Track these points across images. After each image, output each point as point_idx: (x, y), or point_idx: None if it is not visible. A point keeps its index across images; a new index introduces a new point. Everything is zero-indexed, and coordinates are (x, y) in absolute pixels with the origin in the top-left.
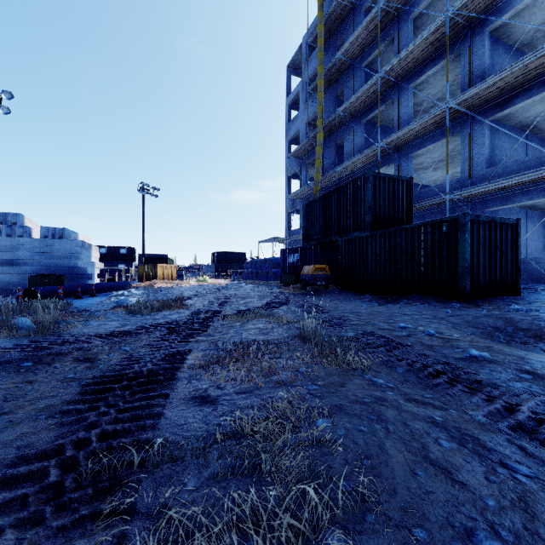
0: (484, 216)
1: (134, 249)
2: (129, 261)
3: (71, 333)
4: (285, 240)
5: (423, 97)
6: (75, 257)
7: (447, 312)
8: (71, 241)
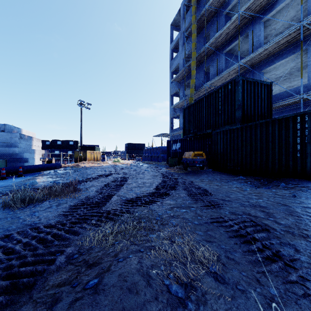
0: None
1: (78, 141)
2: (75, 148)
3: None
4: (169, 135)
5: (269, 31)
6: (14, 146)
7: None
8: (11, 133)
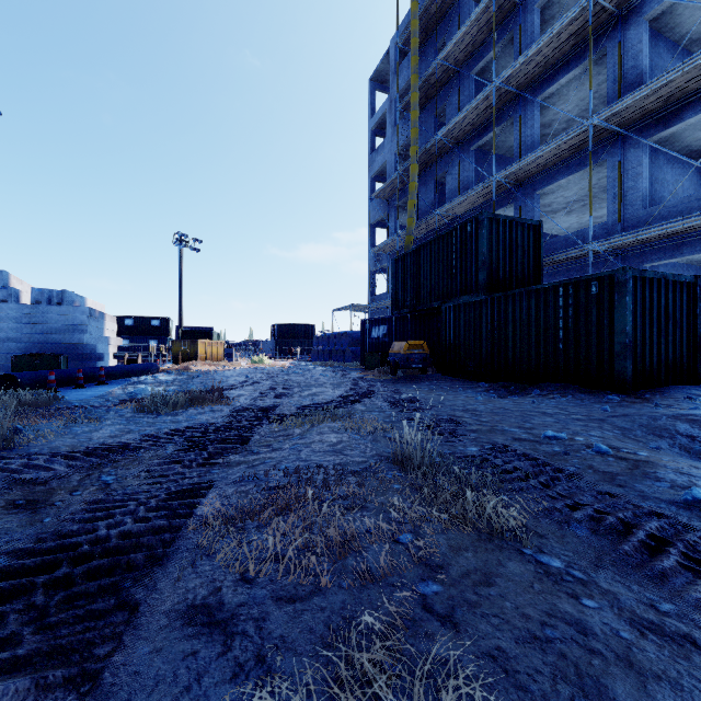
0: (650, 272)
1: (170, 320)
2: (163, 335)
3: (30, 449)
4: (367, 308)
5: (553, 115)
6: (80, 330)
7: (605, 410)
8: (75, 308)
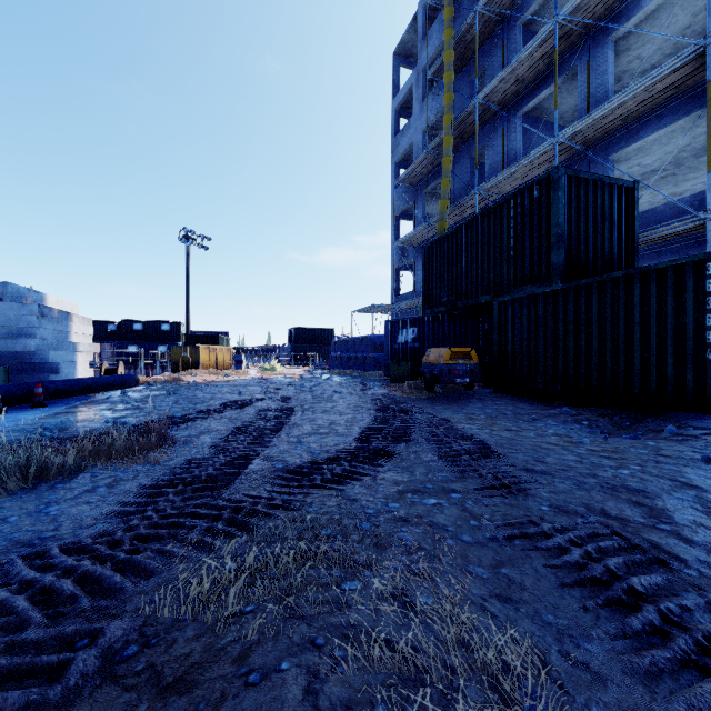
0: None
1: (182, 324)
2: (174, 340)
3: None
4: (391, 309)
5: (626, 64)
6: (26, 334)
7: None
8: (20, 305)
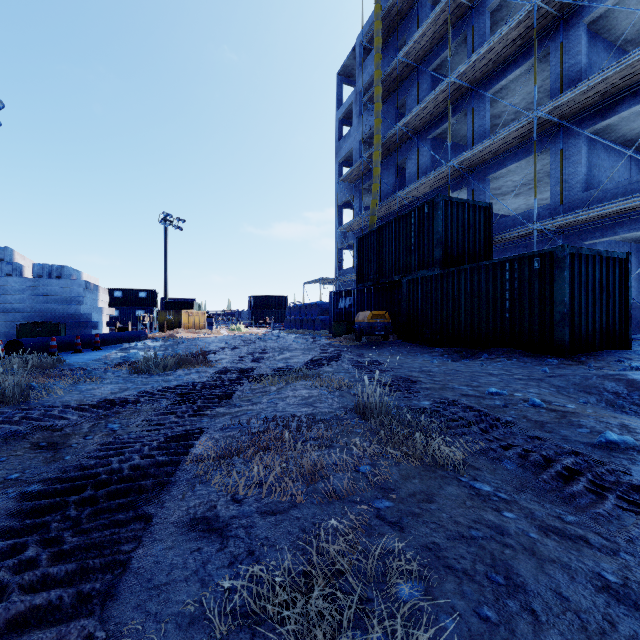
0: (586, 249)
1: (156, 292)
2: (150, 306)
3: (44, 402)
4: (335, 281)
5: (503, 107)
6: (77, 301)
7: (544, 371)
8: (72, 281)
